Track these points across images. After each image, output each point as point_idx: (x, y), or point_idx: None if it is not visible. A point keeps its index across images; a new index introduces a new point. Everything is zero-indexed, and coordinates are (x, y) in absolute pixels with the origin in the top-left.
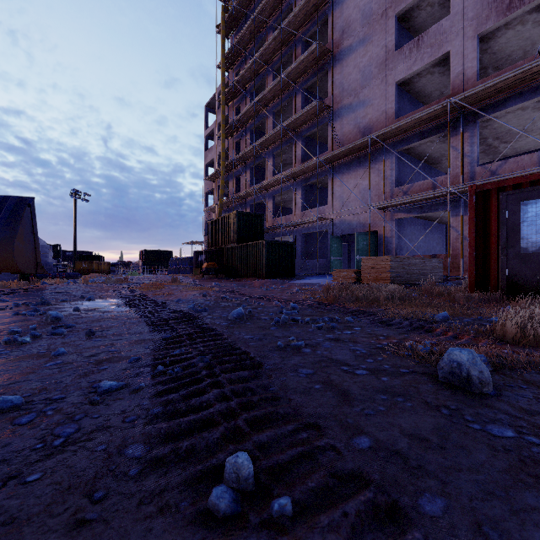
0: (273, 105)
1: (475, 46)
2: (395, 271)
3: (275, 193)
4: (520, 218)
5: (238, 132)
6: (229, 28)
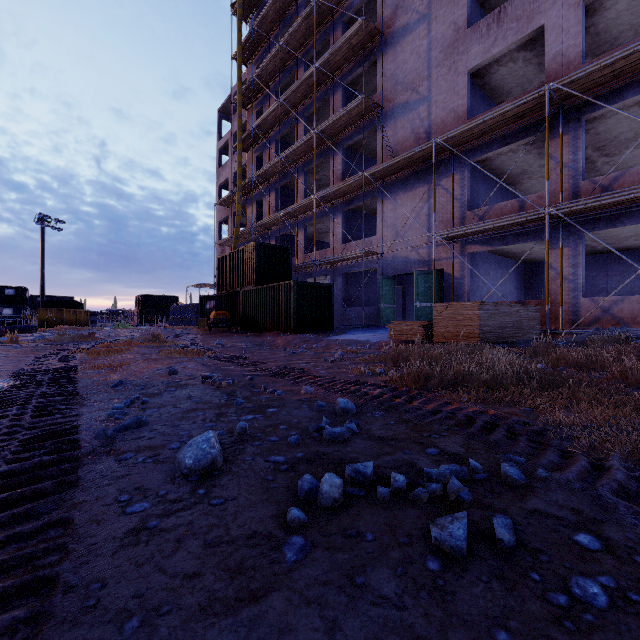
0: (305, 107)
1: (579, 17)
2: (485, 324)
3: (307, 221)
4: None
5: (259, 142)
6: (247, 8)
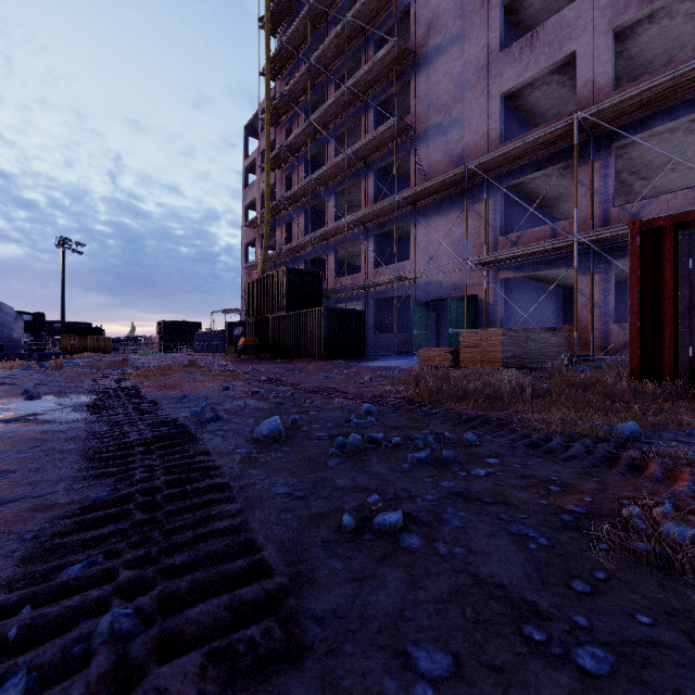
0: (336, 126)
1: (609, 45)
2: (508, 349)
3: (338, 244)
4: None
5: (288, 162)
6: (276, 22)
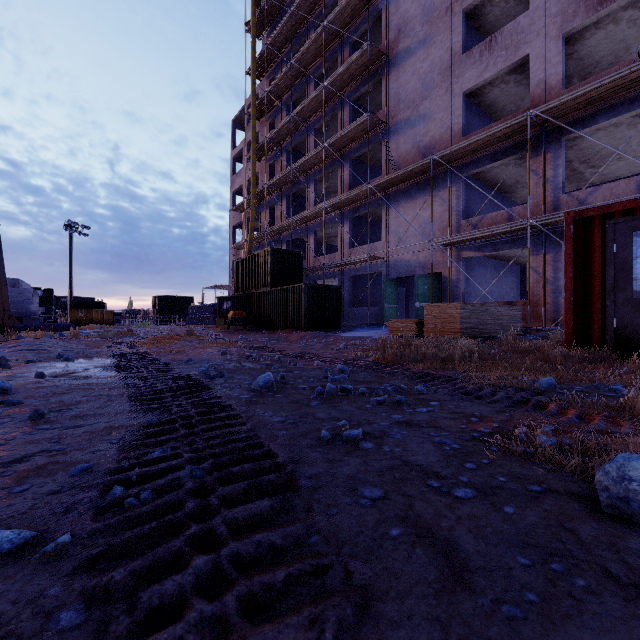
0: (315, 120)
1: (560, 48)
2: (466, 321)
3: (317, 227)
4: (632, 252)
5: (272, 152)
6: (260, 26)
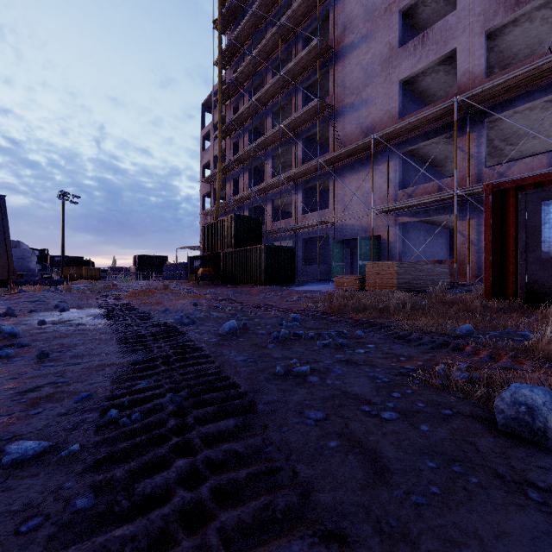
0: (272, 105)
1: (482, 43)
2: (401, 277)
3: (274, 196)
4: (541, 219)
5: (235, 132)
6: (226, 23)
